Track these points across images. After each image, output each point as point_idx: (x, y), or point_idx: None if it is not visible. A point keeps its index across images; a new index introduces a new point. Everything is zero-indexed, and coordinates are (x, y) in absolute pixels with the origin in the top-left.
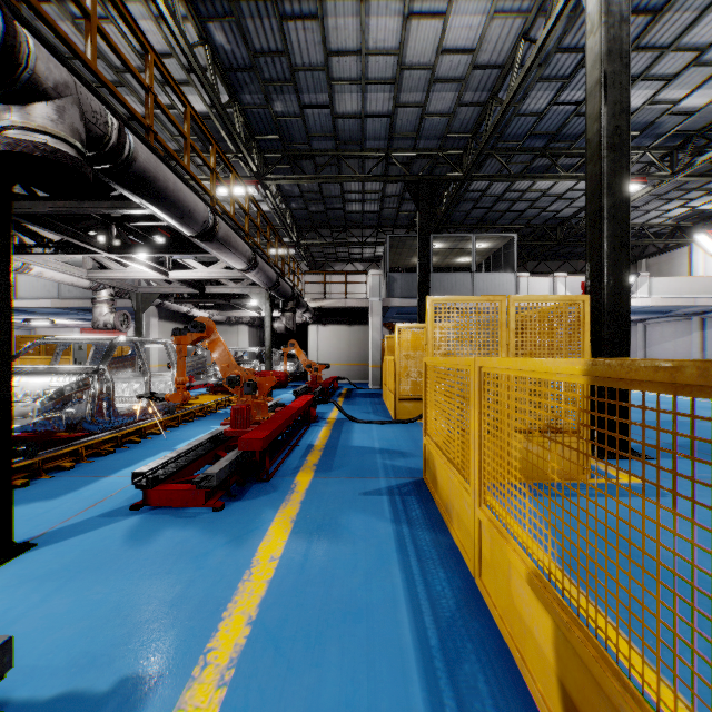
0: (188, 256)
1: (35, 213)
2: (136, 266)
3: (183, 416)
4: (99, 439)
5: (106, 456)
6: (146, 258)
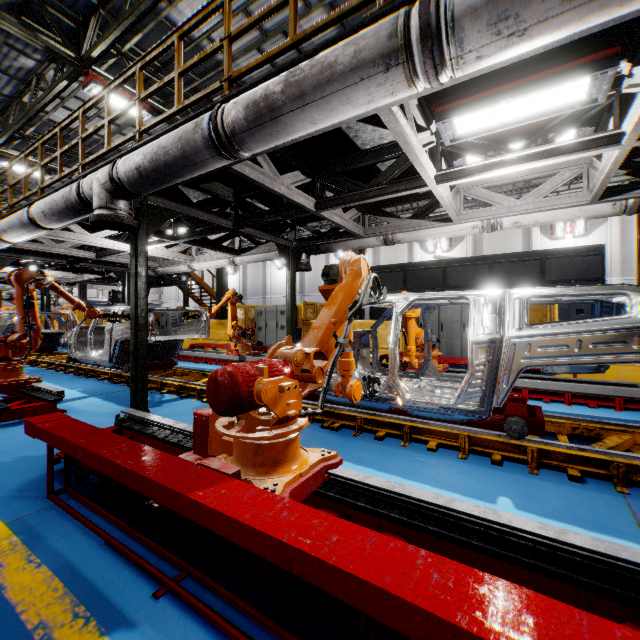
0: (597, 77)
1: (302, 205)
2: (499, 173)
3: (582, 460)
4: (335, 410)
5: (320, 428)
6: (524, 147)
